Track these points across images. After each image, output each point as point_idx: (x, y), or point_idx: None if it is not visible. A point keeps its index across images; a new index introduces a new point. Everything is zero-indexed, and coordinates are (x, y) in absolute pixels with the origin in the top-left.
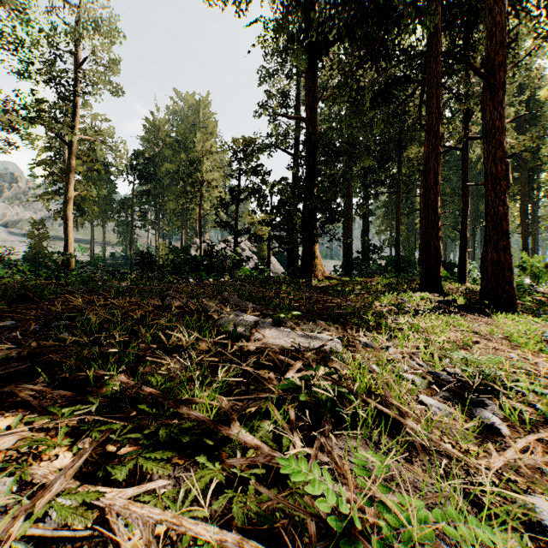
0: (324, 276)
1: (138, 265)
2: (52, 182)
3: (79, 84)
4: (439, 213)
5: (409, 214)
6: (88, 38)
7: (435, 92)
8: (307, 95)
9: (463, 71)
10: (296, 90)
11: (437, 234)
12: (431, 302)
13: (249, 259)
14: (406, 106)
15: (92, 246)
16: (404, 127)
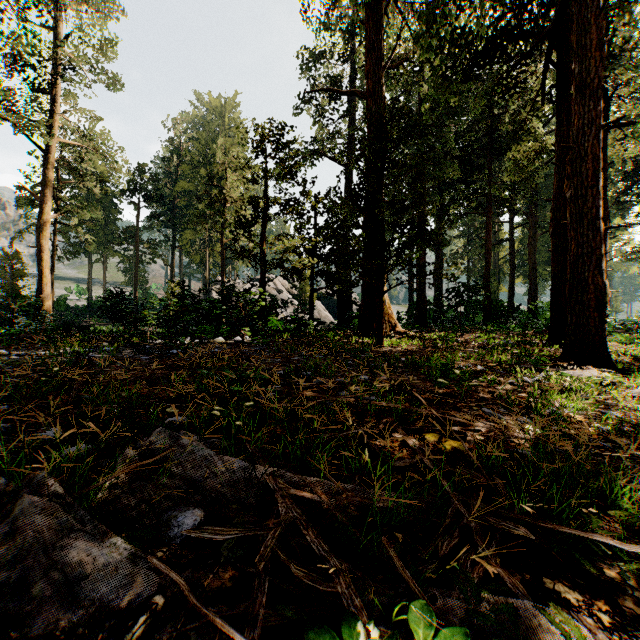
0: (396, 332)
1: (107, 314)
2: (26, 202)
3: (58, 69)
4: (602, 229)
5: (495, 245)
6: (69, 5)
7: (594, 22)
8: (370, 58)
9: (623, 5)
10: (350, 74)
11: (598, 264)
12: (637, 396)
13: (286, 303)
14: (522, 71)
15: (90, 286)
16: (498, 123)
